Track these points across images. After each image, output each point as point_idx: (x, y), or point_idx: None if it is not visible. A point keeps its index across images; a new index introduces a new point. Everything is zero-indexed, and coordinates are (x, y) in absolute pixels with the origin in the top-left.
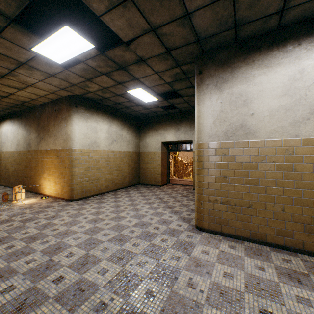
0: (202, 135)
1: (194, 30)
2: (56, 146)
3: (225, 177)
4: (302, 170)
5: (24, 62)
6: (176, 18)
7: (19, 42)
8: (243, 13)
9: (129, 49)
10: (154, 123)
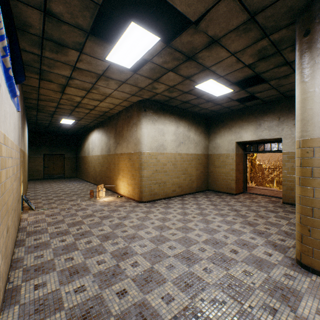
0: (310, 126)
1: None
2: (128, 150)
3: None
4: None
5: (101, 73)
6: None
7: (96, 54)
8: None
9: (198, 31)
10: (227, 120)
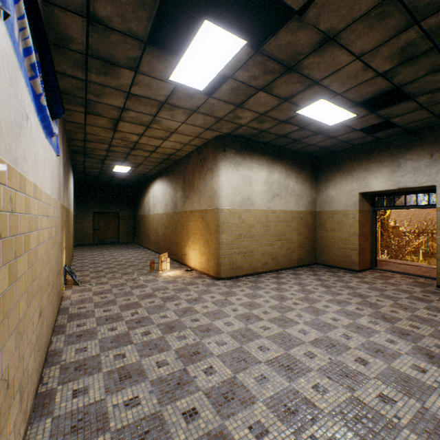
0: None
1: None
2: (201, 206)
3: None
4: None
5: (164, 100)
6: None
7: (156, 73)
8: None
9: (304, 24)
10: (345, 161)
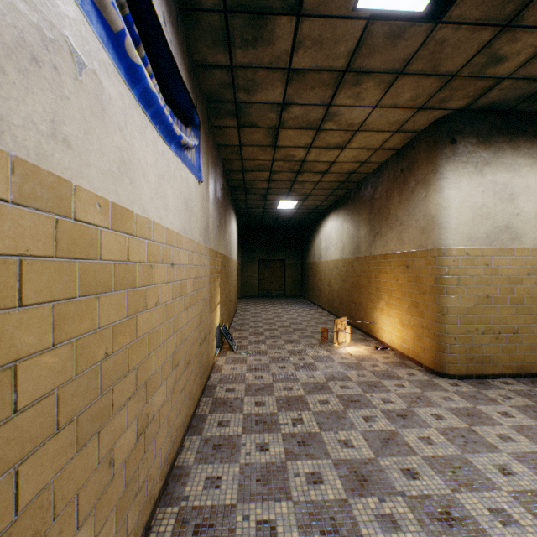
0: None
1: None
2: (402, 247)
3: None
4: None
5: (344, 66)
6: None
7: (333, 2)
8: None
9: None
10: None
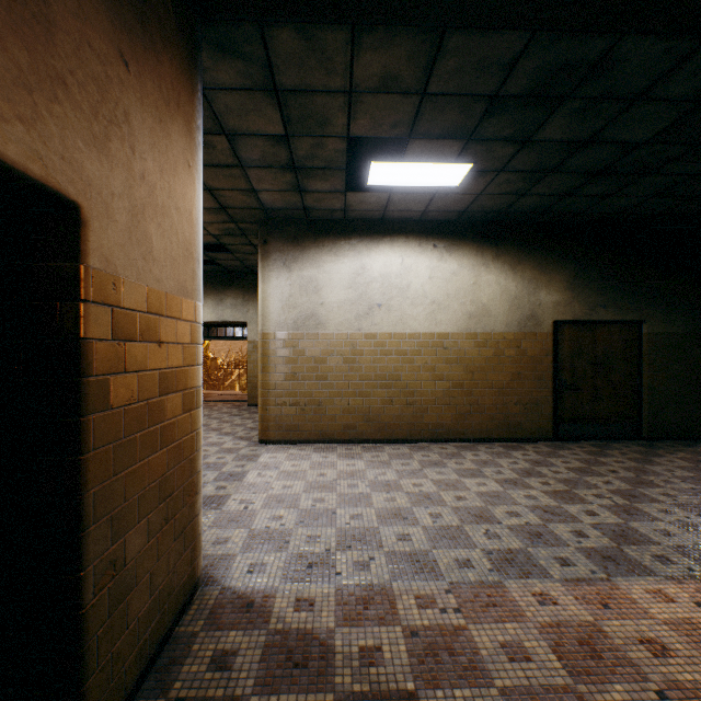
0: (268, 322)
1: (260, 201)
2: None
3: (296, 374)
4: (364, 363)
5: None
6: (241, 189)
7: None
8: (311, 203)
9: None
10: None
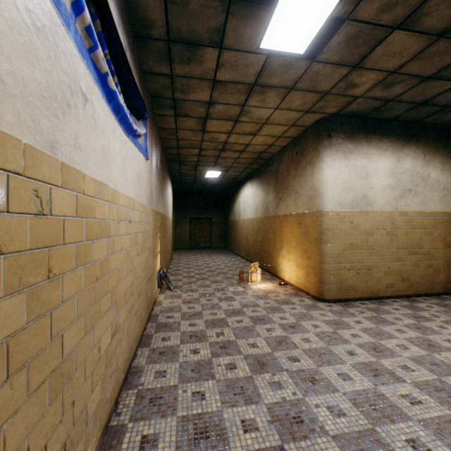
0: None
1: None
2: (297, 209)
3: None
4: None
5: (253, 82)
6: None
7: (244, 43)
8: None
9: None
10: None
